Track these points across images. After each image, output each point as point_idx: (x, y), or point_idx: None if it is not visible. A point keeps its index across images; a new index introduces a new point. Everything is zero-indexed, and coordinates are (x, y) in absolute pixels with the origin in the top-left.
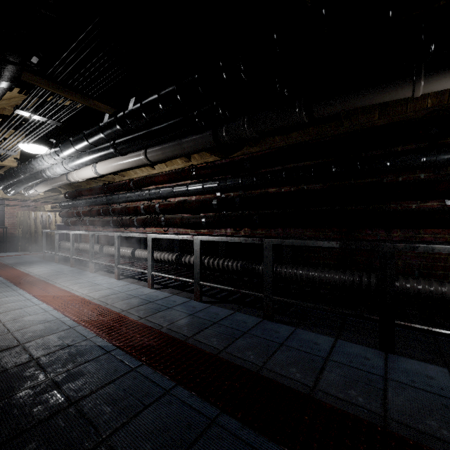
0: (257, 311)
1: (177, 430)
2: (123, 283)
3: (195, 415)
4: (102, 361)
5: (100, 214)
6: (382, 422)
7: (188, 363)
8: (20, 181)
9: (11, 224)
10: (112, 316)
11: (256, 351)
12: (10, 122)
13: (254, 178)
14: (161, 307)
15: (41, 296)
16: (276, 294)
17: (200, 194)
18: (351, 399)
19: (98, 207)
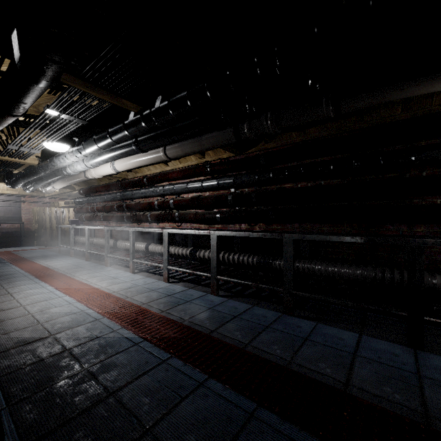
0: (275, 306)
1: (218, 423)
2: (139, 277)
3: (233, 409)
4: (132, 352)
5: (114, 209)
6: (424, 421)
7: (217, 356)
8: (39, 178)
9: (27, 220)
10: (133, 308)
11: (281, 345)
12: (38, 121)
13: (270, 173)
14: (179, 301)
15: (62, 288)
16: (296, 289)
17: (214, 190)
18: (387, 396)
19: (112, 203)
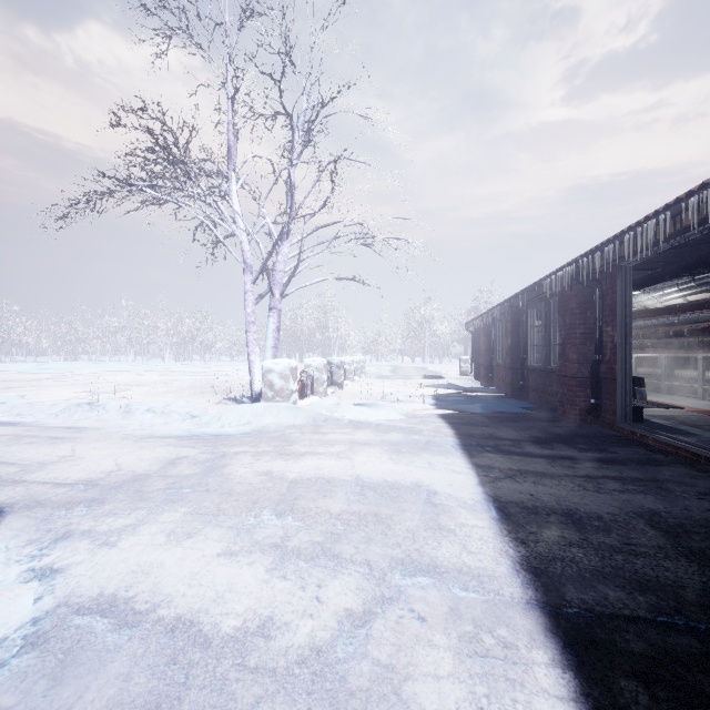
0: None
1: None
2: None
3: None
4: None
5: (668, 336)
6: None
7: None
8: None
9: None
10: None
11: None
12: None
13: None
14: None
15: None
16: None
17: None
18: None
19: (661, 329)
